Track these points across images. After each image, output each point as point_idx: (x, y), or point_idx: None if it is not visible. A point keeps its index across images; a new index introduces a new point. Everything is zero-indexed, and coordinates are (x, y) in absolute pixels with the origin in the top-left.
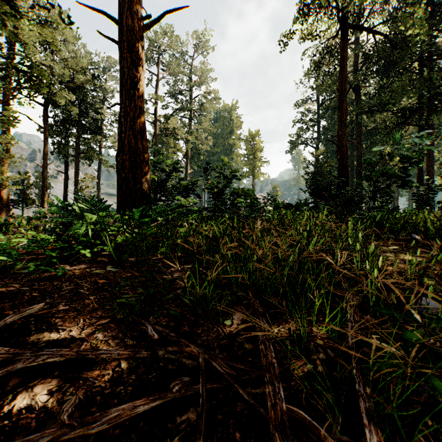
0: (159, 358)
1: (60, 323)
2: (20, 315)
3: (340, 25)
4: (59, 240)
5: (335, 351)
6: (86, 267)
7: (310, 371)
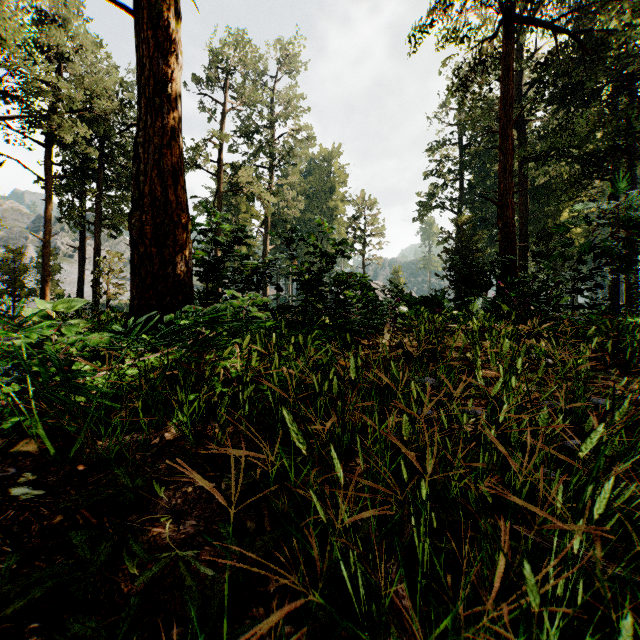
0: None
1: None
2: None
3: (504, 18)
4: None
5: None
6: None
7: None
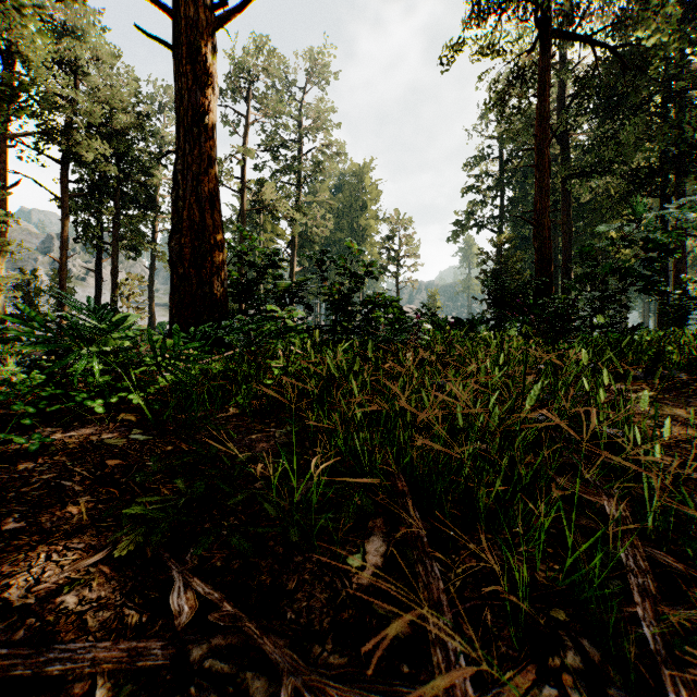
0: (191, 670)
1: None
2: None
3: (539, 32)
4: (50, 382)
5: (600, 645)
6: (93, 433)
7: None
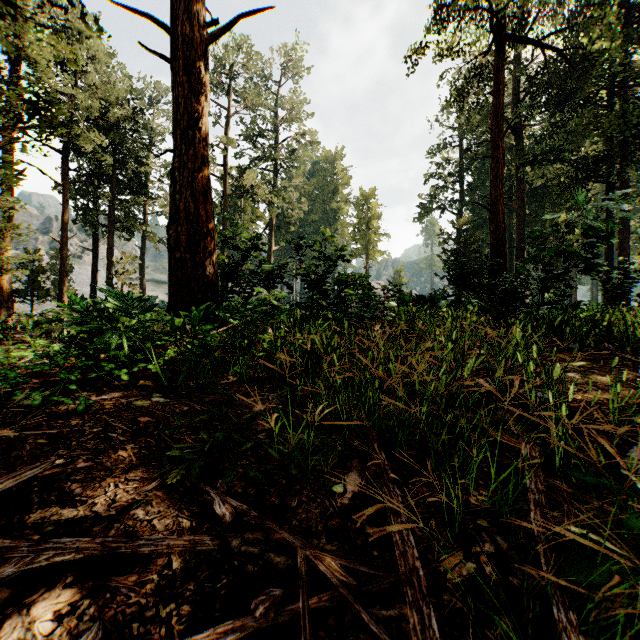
0: (233, 553)
1: (78, 491)
2: (15, 481)
3: (494, 36)
4: (81, 355)
5: (508, 540)
6: (121, 396)
7: (472, 574)
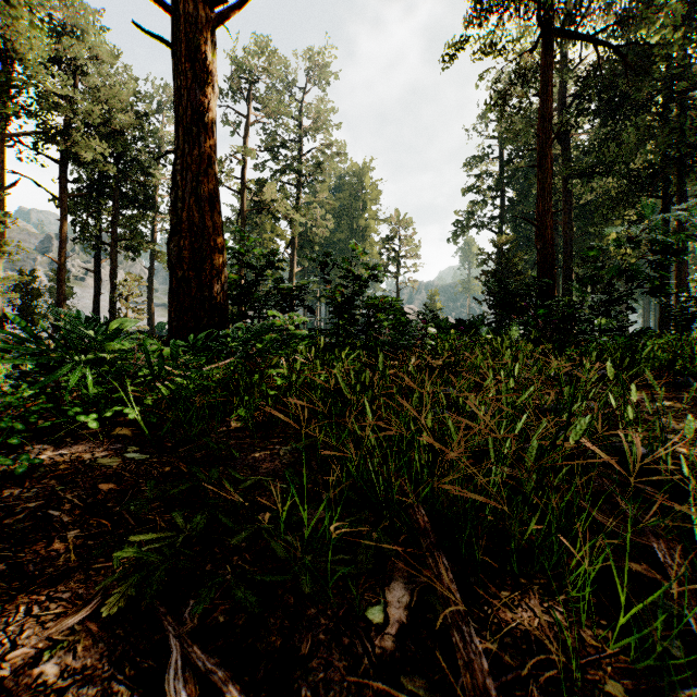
0: None
1: None
2: None
3: (542, 31)
4: (42, 394)
5: None
6: (86, 451)
7: None
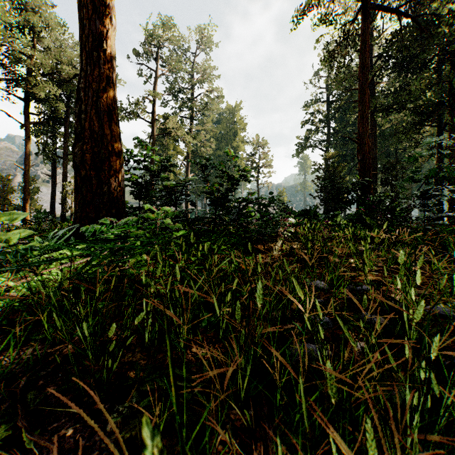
0: None
1: None
2: None
3: (362, 4)
4: None
5: None
6: None
7: None
